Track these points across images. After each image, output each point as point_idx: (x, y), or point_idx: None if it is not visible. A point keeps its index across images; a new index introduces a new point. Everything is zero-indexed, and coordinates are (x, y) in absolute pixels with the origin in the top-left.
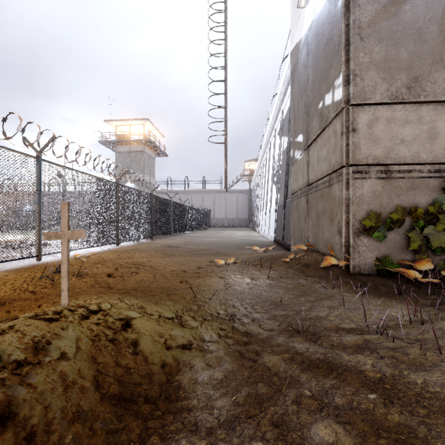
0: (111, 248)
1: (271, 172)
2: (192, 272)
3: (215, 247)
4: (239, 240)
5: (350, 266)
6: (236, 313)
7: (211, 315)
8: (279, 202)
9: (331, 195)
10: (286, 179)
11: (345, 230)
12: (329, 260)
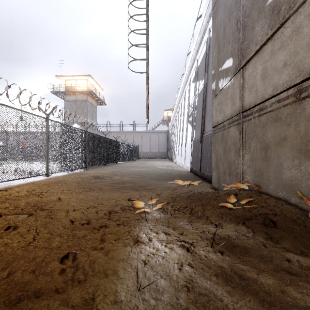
0: (38, 180)
1: (186, 114)
2: (98, 224)
3: (138, 179)
4: (160, 170)
5: None
6: None
7: None
8: (194, 138)
9: (304, 113)
10: (203, 116)
11: None
12: None
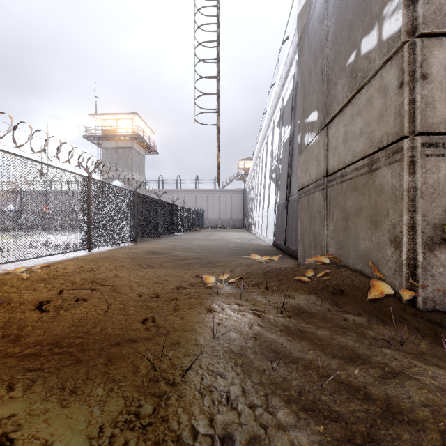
0: (79, 255)
1: (269, 168)
2: (168, 297)
3: (205, 254)
4: (234, 243)
5: (417, 299)
6: (232, 435)
7: (177, 444)
8: (279, 201)
9: (374, 185)
10: (288, 173)
11: (407, 240)
12: (379, 286)
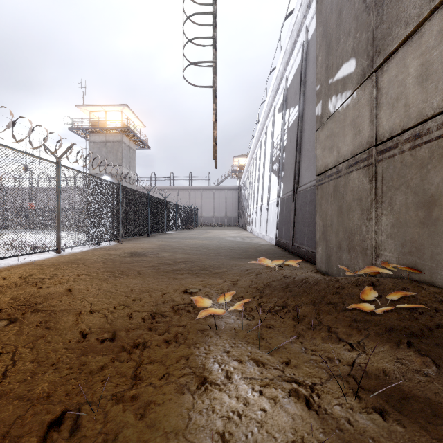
0: (42, 258)
1: (268, 160)
2: (131, 340)
3: (198, 256)
4: (231, 242)
5: None
6: None
7: None
8: (282, 194)
9: None
10: (296, 160)
11: None
12: None
